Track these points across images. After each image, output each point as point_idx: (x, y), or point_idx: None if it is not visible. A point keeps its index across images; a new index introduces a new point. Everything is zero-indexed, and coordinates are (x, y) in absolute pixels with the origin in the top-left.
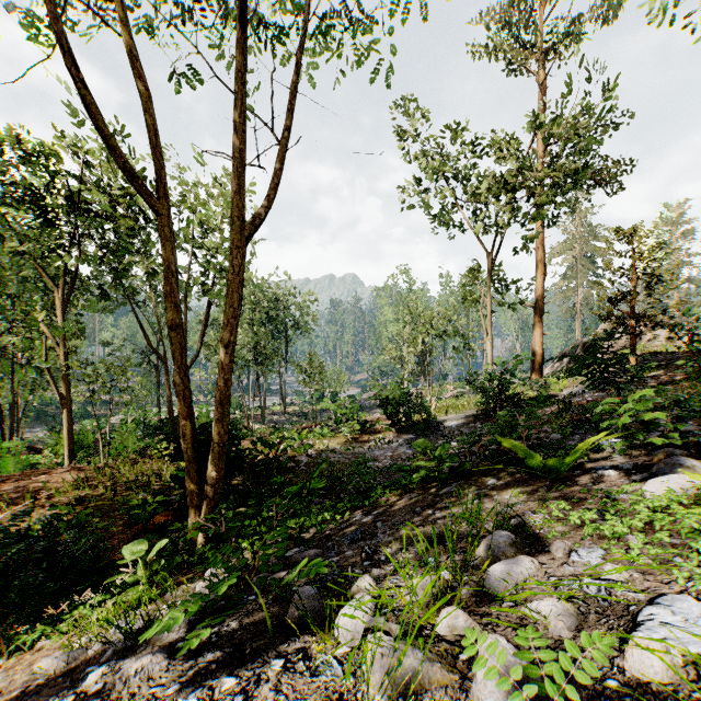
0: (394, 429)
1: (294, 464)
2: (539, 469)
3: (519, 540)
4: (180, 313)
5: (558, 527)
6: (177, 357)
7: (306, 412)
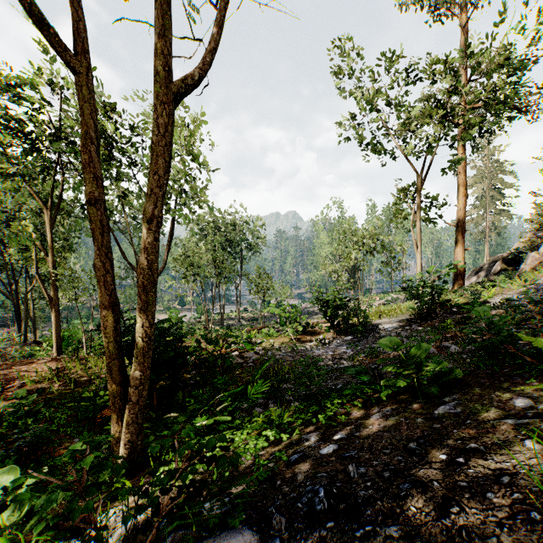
0: (333, 331)
1: (242, 361)
2: None
3: None
4: (101, 187)
5: None
6: (98, 237)
7: (256, 317)
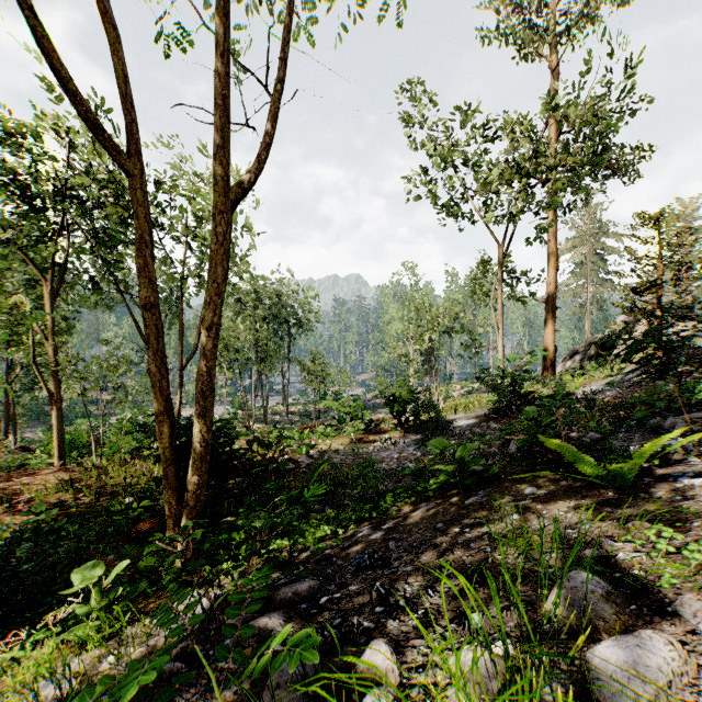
0: (401, 429)
1: (294, 466)
2: (594, 475)
3: (613, 589)
4: (156, 291)
5: (667, 567)
6: (154, 342)
7: (309, 412)
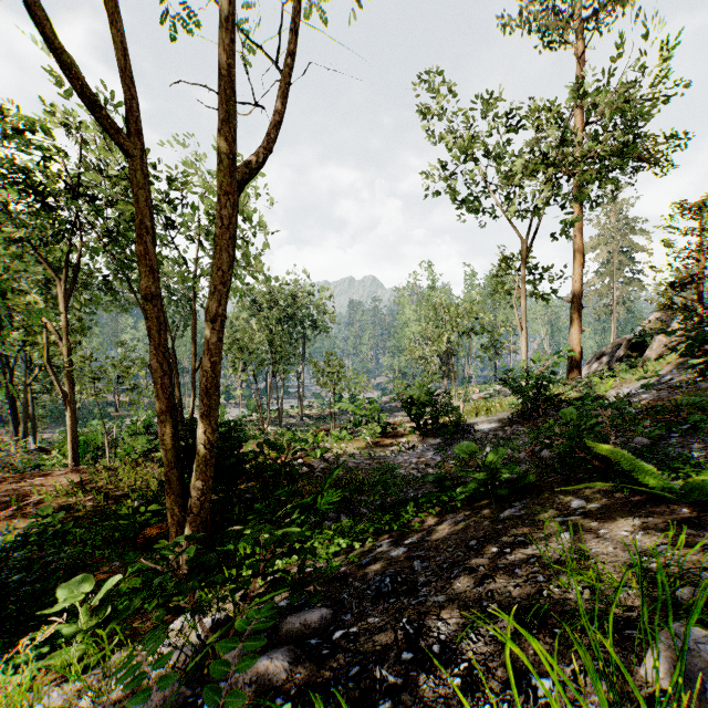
0: (419, 433)
1: (308, 470)
2: (658, 487)
3: None
4: (158, 281)
5: None
6: (155, 335)
7: (324, 415)
